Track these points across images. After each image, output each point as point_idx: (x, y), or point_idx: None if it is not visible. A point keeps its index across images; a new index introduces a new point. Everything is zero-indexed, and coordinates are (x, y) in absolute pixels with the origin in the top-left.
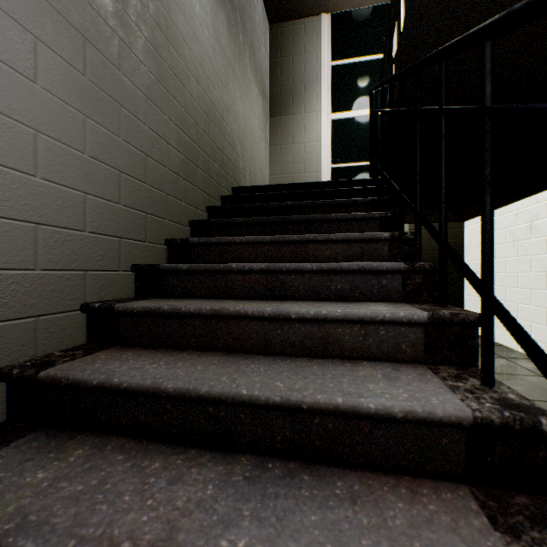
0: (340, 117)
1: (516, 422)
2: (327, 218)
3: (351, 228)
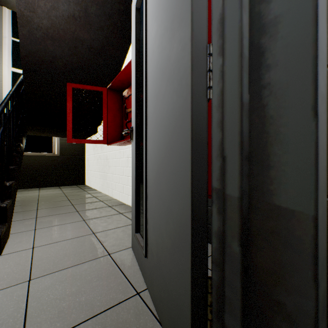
0: (19, 72)
1: None
2: None
3: None
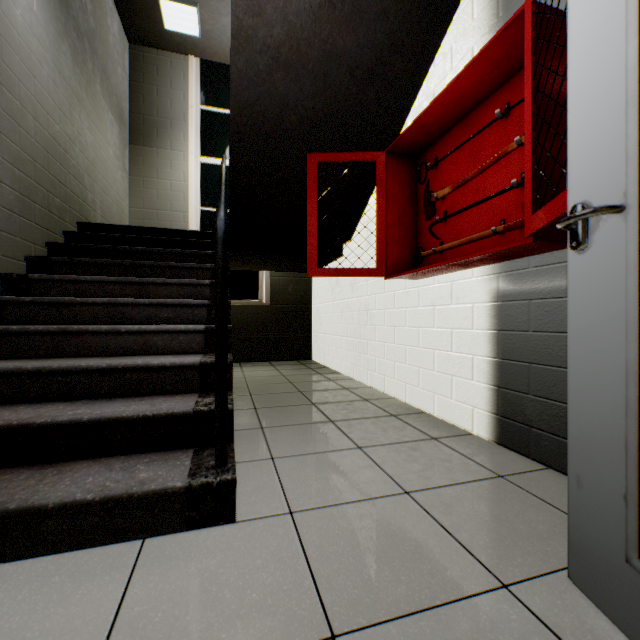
0: (210, 162)
1: None
2: (171, 265)
3: (191, 275)
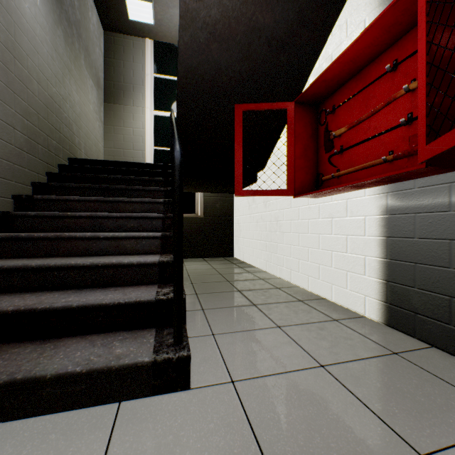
0: (160, 114)
1: (171, 261)
2: (134, 188)
3: (149, 195)
